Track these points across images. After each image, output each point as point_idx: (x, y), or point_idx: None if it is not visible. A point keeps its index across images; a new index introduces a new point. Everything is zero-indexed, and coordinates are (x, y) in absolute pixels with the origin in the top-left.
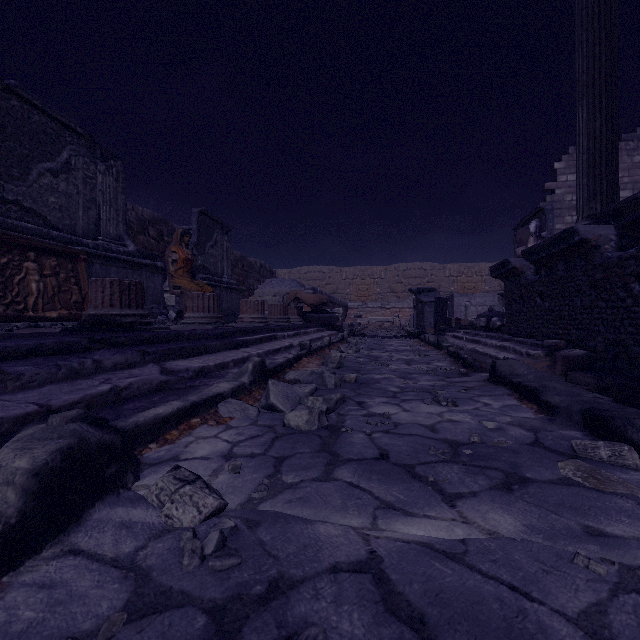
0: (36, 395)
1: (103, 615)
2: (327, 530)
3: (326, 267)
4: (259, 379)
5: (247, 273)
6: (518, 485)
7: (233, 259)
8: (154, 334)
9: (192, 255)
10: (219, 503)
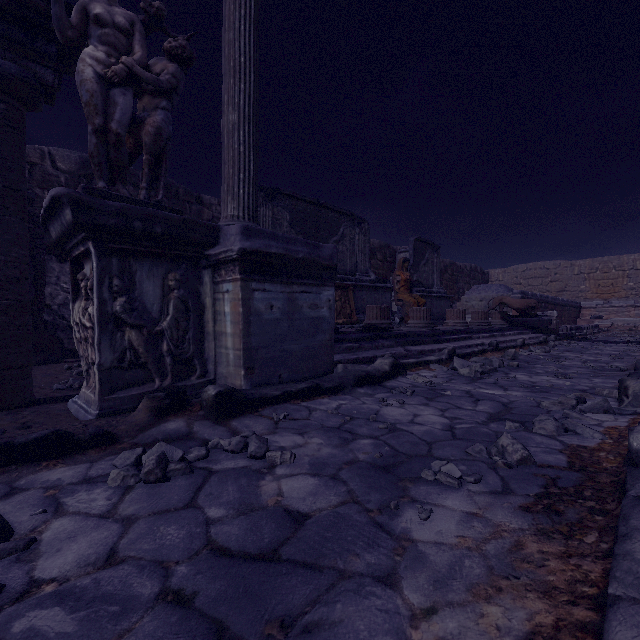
0: (370, 352)
1: (408, 386)
2: (459, 387)
3: (550, 262)
4: (451, 358)
5: (456, 277)
6: (540, 392)
7: (442, 266)
8: (398, 333)
9: (410, 276)
10: (430, 380)
